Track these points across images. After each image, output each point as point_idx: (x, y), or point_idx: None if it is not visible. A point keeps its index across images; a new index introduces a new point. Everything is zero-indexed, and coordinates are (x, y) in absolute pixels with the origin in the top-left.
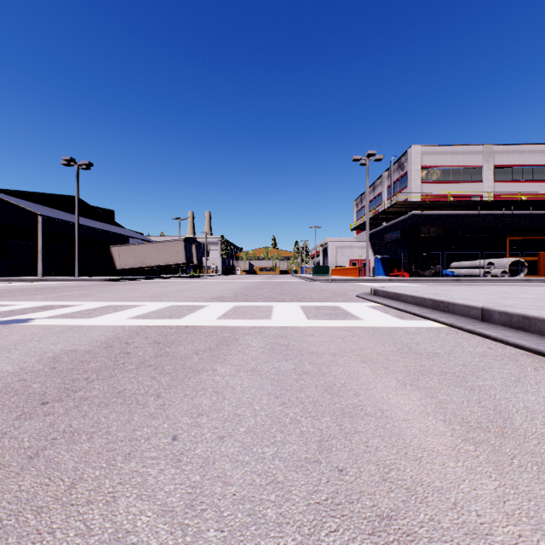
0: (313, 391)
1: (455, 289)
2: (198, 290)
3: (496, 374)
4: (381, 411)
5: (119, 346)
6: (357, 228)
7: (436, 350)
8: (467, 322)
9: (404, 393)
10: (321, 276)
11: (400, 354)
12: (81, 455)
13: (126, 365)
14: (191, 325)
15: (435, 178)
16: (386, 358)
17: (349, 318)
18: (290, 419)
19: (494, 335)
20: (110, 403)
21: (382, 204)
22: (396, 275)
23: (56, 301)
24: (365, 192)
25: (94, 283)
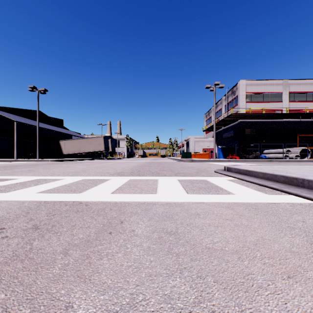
0: None
1: (284, 167)
2: (108, 167)
3: None
4: None
5: None
6: (206, 130)
7: None
8: None
9: None
10: (186, 158)
11: None
12: None
13: None
14: (85, 201)
15: (254, 99)
16: (312, 264)
17: (221, 191)
18: None
19: None
20: None
21: (222, 116)
22: (231, 158)
23: (4, 175)
24: (211, 108)
25: (46, 163)
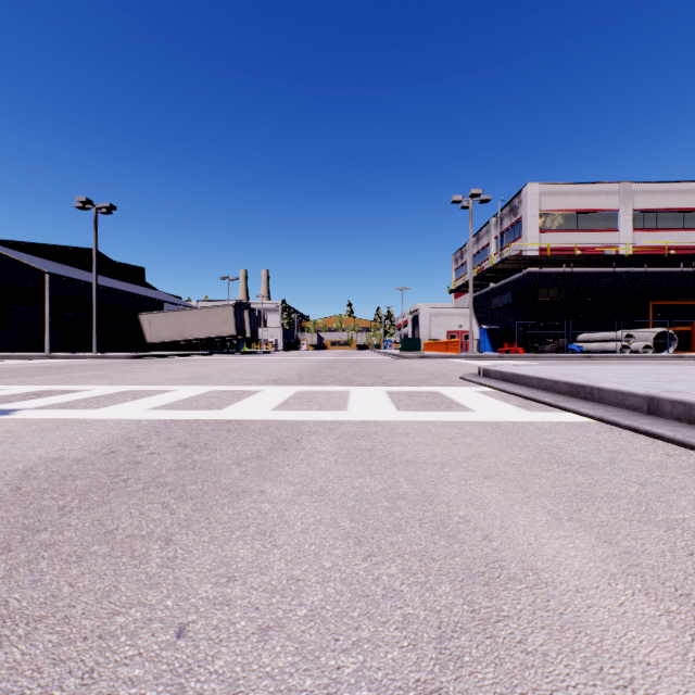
0: (417, 531)
1: (592, 368)
2: (251, 370)
3: (694, 499)
4: (533, 572)
5: (127, 451)
6: (456, 290)
7: (590, 458)
8: (624, 415)
9: (564, 536)
10: (411, 352)
11: (540, 465)
12: (2, 674)
13: (129, 484)
14: (235, 419)
15: (557, 225)
16: (519, 471)
17: (455, 408)
18: (384, 588)
19: (669, 434)
20: (86, 554)
21: (489, 260)
22: (507, 351)
23: (59, 384)
24: (467, 243)
25: (116, 361)
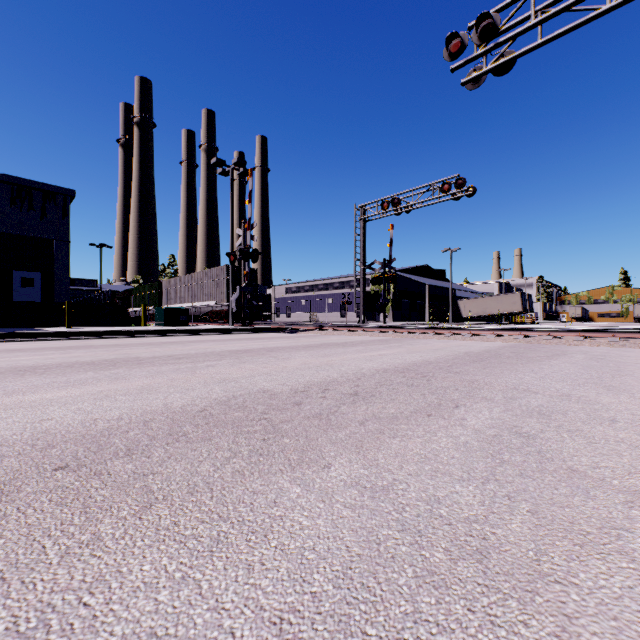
0: None
1: None
2: None
3: None
4: None
5: None
6: None
7: None
8: None
9: None
10: None
11: None
12: None
13: None
14: None
15: None
16: None
17: None
18: None
19: None
20: None
21: None
22: None
23: None
24: None
25: None
